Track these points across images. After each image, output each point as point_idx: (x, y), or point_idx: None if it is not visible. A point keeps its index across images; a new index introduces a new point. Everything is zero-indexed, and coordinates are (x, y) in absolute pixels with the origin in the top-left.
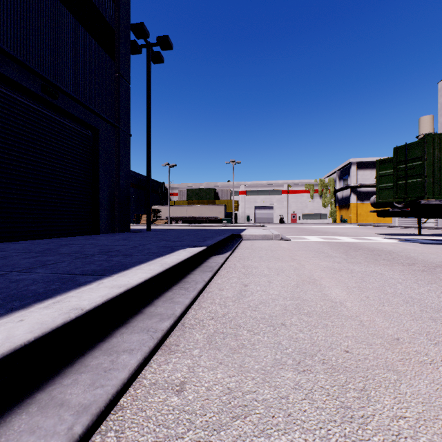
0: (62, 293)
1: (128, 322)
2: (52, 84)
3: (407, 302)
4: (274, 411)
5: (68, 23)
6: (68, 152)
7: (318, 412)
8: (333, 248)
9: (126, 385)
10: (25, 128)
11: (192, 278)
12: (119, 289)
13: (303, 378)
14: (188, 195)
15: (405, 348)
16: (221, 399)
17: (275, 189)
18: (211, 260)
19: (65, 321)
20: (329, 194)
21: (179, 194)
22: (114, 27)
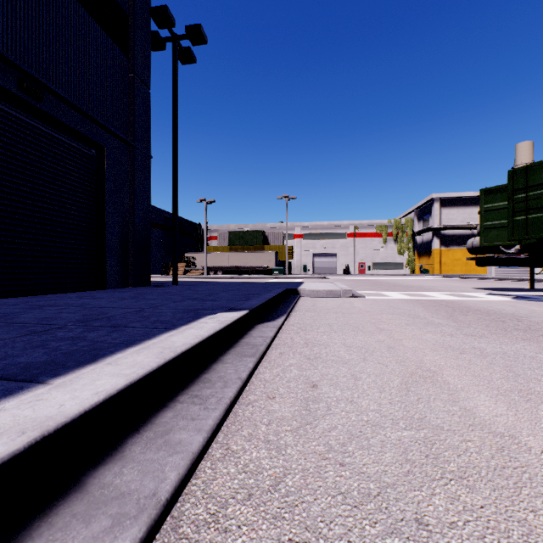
0: None
1: (21, 539)
2: (33, 79)
3: None
4: None
5: None
6: (60, 176)
7: None
8: (429, 310)
9: None
10: None
11: (219, 372)
12: (11, 443)
13: None
14: (230, 239)
15: None
16: None
17: (338, 232)
18: (255, 332)
19: None
20: (406, 238)
21: (218, 238)
22: (127, 11)
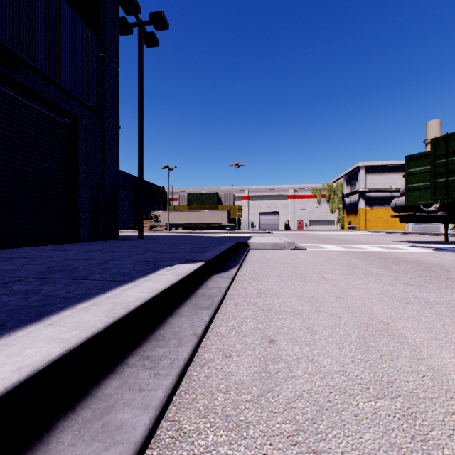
0: None
1: None
2: (10, 53)
3: None
4: None
5: None
6: (36, 142)
7: None
8: (365, 261)
9: None
10: None
11: (174, 327)
12: None
13: None
14: (189, 199)
15: None
16: None
17: (280, 194)
18: (211, 283)
19: None
20: (337, 199)
21: (179, 199)
22: None
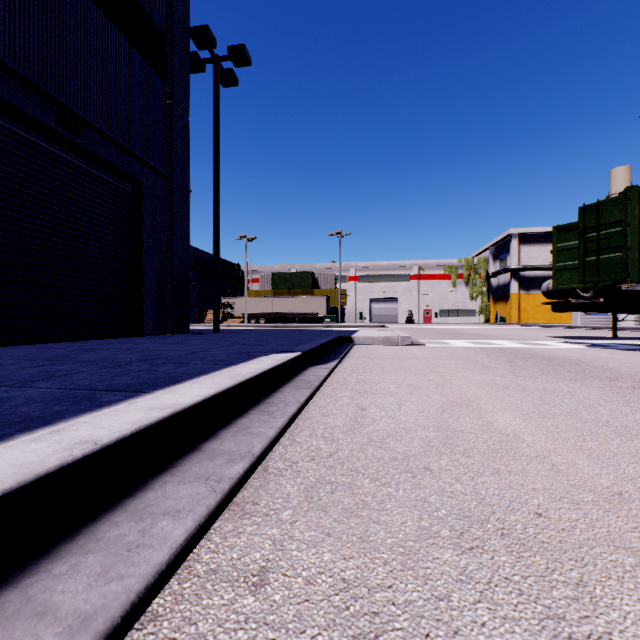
0: (69, 417)
1: (175, 466)
2: (72, 113)
3: (621, 435)
4: (428, 626)
5: (96, 23)
6: (96, 214)
7: (508, 627)
8: (490, 357)
9: (165, 574)
10: (33, 177)
11: (279, 398)
12: (161, 412)
13: (472, 562)
14: (274, 281)
15: (636, 509)
16: (331, 601)
17: (400, 273)
18: (309, 372)
19: (64, 462)
20: (479, 280)
21: (260, 280)
22: (165, 32)
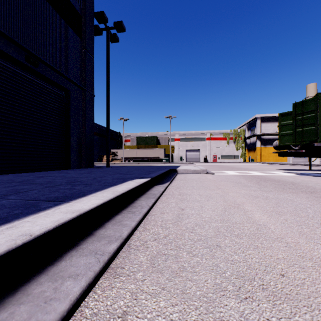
0: (21, 217)
1: (79, 245)
2: (33, 55)
3: None
4: None
5: (46, 9)
6: (46, 107)
7: None
8: (247, 180)
9: (66, 317)
10: (13, 88)
11: (138, 203)
12: (71, 214)
13: (247, 308)
14: (138, 141)
15: None
16: None
17: (201, 137)
18: (154, 189)
19: (10, 248)
20: (241, 140)
21: (130, 140)
22: (81, 14)
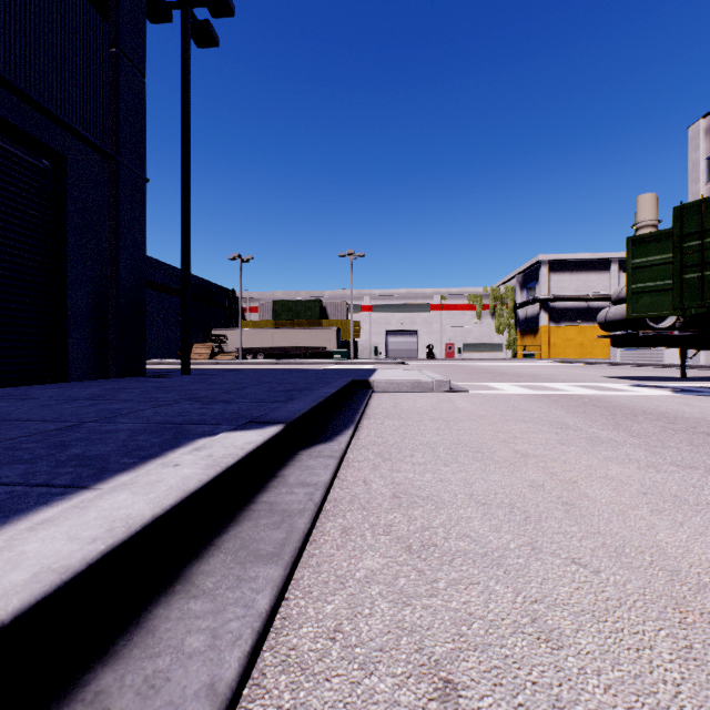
0: None
1: None
2: None
3: None
4: None
5: None
6: None
7: None
8: (576, 414)
9: None
10: None
11: (156, 652)
12: None
13: None
14: (276, 310)
15: None
16: None
17: (420, 303)
18: (294, 472)
19: None
20: (507, 311)
21: (259, 309)
22: None
